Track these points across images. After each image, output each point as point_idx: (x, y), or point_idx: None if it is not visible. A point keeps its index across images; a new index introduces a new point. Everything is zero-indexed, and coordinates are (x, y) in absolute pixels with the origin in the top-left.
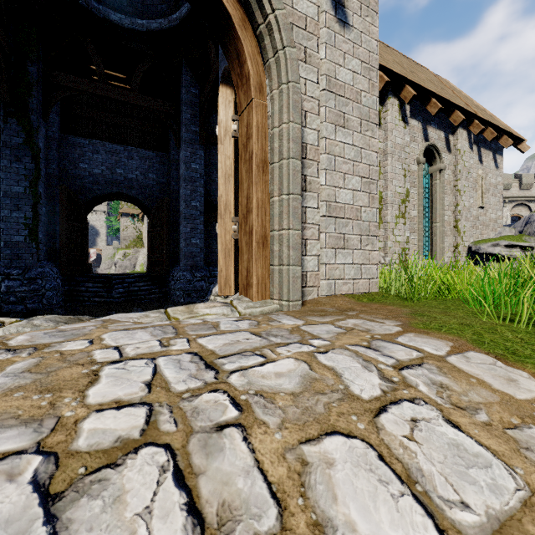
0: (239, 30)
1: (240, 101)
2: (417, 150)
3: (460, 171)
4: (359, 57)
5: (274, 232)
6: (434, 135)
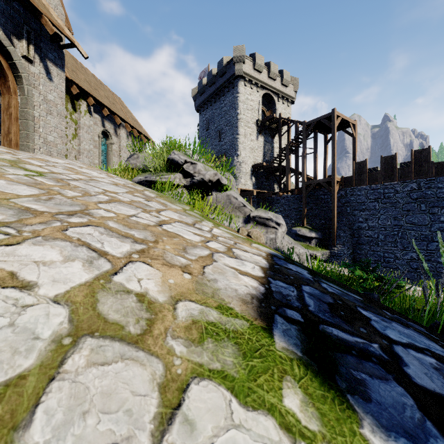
0: (7, 71)
1: (4, 91)
2: (98, 130)
3: (122, 147)
4: (57, 92)
5: (22, 143)
6: (108, 125)
